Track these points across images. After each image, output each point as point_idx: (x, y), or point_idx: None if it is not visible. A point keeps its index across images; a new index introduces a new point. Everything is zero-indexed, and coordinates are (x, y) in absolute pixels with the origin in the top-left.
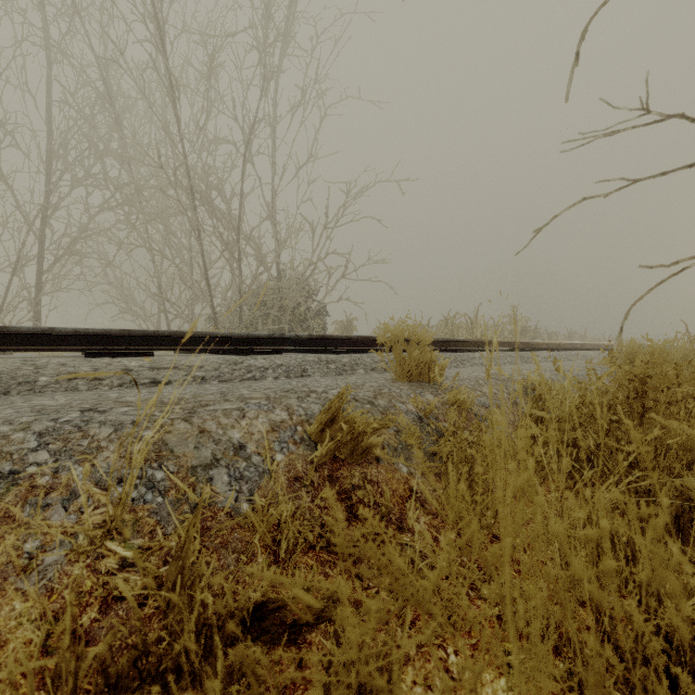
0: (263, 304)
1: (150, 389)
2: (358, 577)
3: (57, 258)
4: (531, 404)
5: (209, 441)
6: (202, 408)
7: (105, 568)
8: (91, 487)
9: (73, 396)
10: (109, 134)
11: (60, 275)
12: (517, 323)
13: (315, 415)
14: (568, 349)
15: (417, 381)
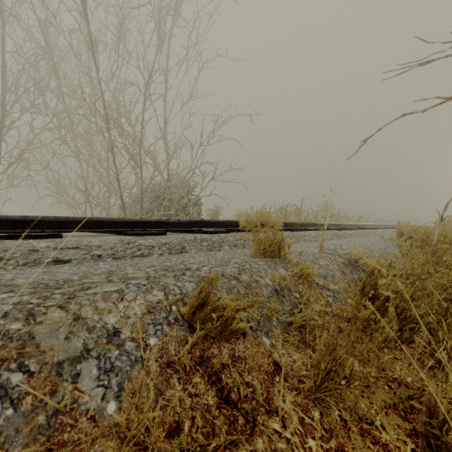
0: (158, 197)
1: (49, 268)
2: None
3: (9, 164)
4: (365, 278)
5: (82, 329)
6: (82, 292)
7: None
8: None
9: None
10: (48, 77)
11: (12, 176)
12: (327, 210)
13: (189, 293)
14: (363, 228)
15: (270, 257)
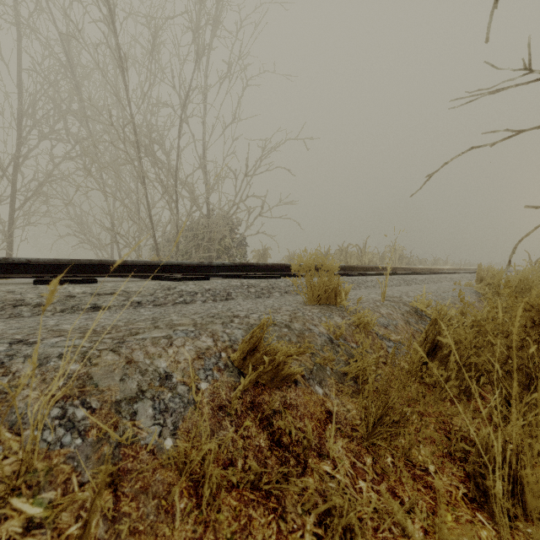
0: (196, 236)
1: (89, 314)
2: (282, 517)
3: (26, 199)
4: (428, 327)
5: (135, 372)
6: (131, 337)
7: (6, 533)
8: (4, 431)
9: (12, 324)
10: (70, 98)
11: (29, 212)
12: (396, 251)
13: (238, 340)
14: (438, 272)
15: (325, 304)
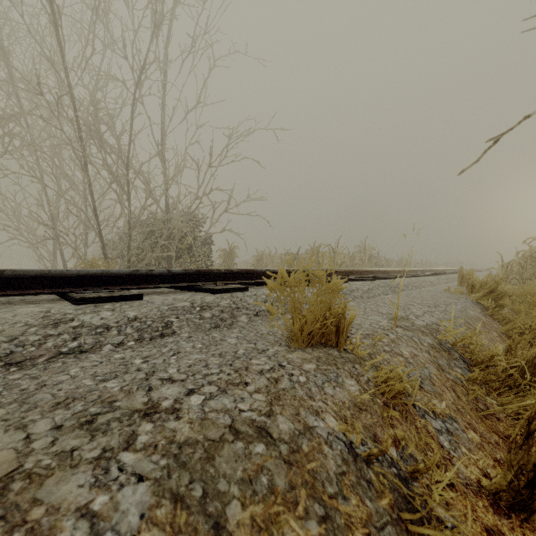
0: (153, 233)
1: None
2: None
3: None
4: (531, 413)
5: None
6: None
7: None
8: None
9: None
10: None
11: None
12: (366, 251)
13: None
14: (414, 275)
15: (321, 346)
